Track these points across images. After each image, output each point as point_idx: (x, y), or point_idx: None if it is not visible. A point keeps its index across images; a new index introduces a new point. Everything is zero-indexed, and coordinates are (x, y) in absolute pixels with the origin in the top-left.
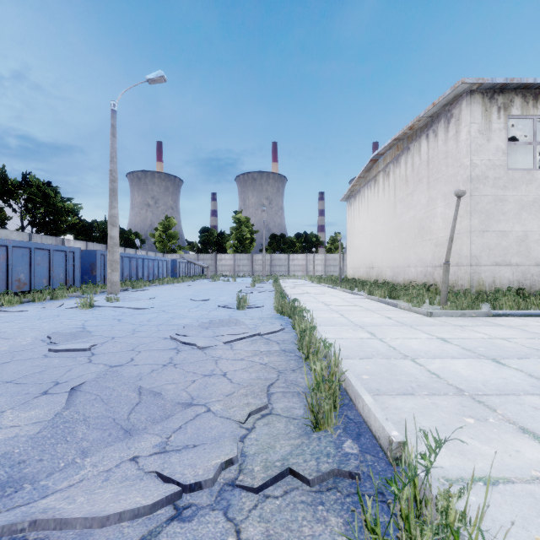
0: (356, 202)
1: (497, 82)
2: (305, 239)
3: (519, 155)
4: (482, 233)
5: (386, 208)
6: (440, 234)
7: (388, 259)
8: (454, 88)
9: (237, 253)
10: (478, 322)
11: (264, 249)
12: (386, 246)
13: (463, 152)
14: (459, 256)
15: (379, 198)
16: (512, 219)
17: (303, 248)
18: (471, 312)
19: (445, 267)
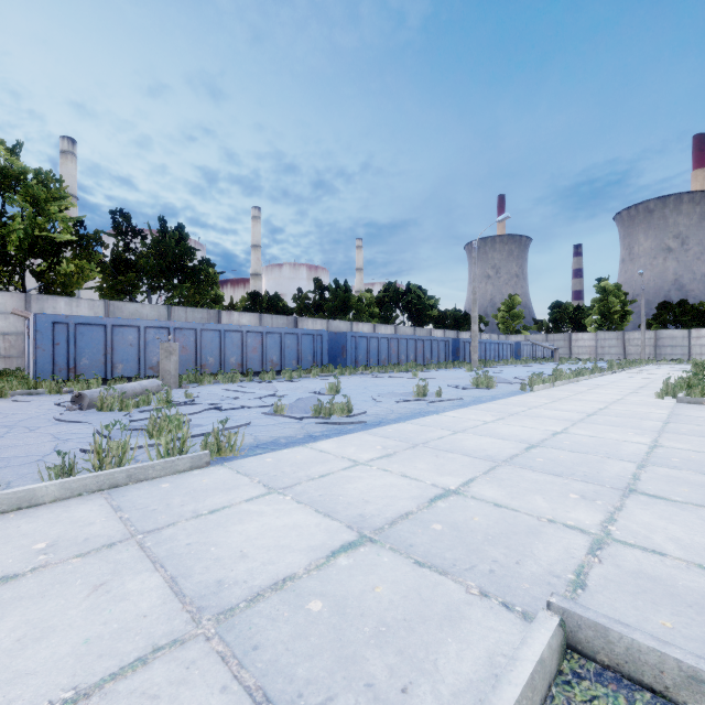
0: None
1: None
2: None
3: None
4: None
5: None
6: None
7: None
8: None
9: (600, 331)
10: None
11: (642, 324)
12: None
13: None
14: None
15: None
16: None
17: None
18: None
19: None
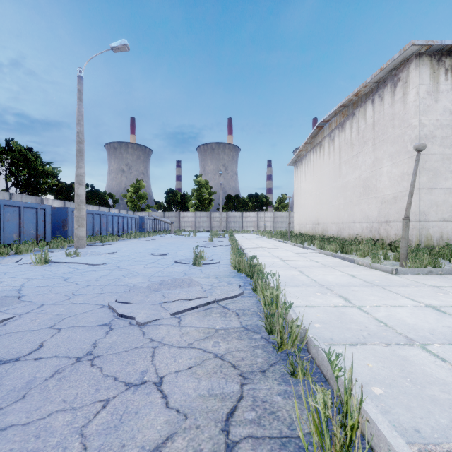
0: (302, 165)
1: (446, 44)
2: (256, 199)
3: None
4: (430, 190)
5: (331, 170)
6: (386, 191)
7: (333, 216)
8: (403, 50)
9: (198, 211)
10: None
11: (221, 208)
12: (331, 204)
13: (411, 113)
14: None
15: (324, 161)
16: None
17: (254, 207)
18: (438, 270)
19: (405, 222)
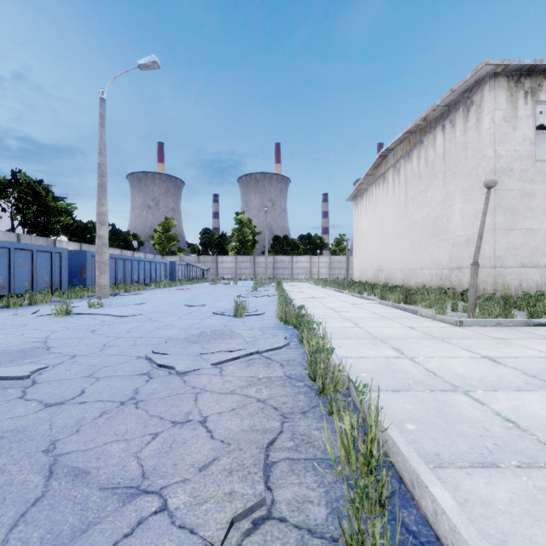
0: (363, 201)
1: (525, 63)
2: (309, 241)
3: (537, 150)
4: (507, 231)
5: (396, 207)
6: (458, 233)
7: (398, 261)
8: (476, 70)
9: (239, 255)
10: (521, 334)
11: (267, 251)
12: (396, 247)
13: (486, 142)
14: (481, 257)
15: (388, 196)
16: (540, 216)
17: (307, 250)
18: (507, 321)
19: (474, 268)
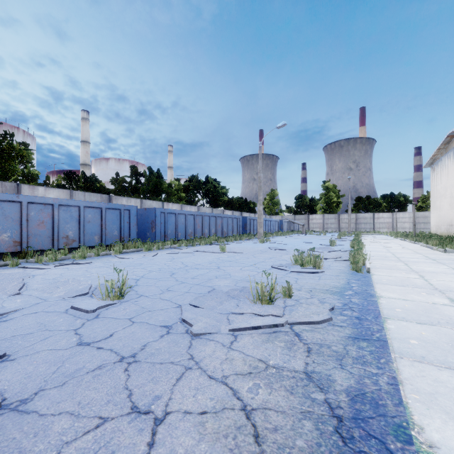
0: (438, 168)
1: None
2: (392, 199)
3: None
4: None
5: None
6: None
7: None
8: None
9: (325, 214)
10: None
11: (349, 210)
12: None
13: None
14: None
15: None
16: None
17: (390, 207)
18: None
19: None
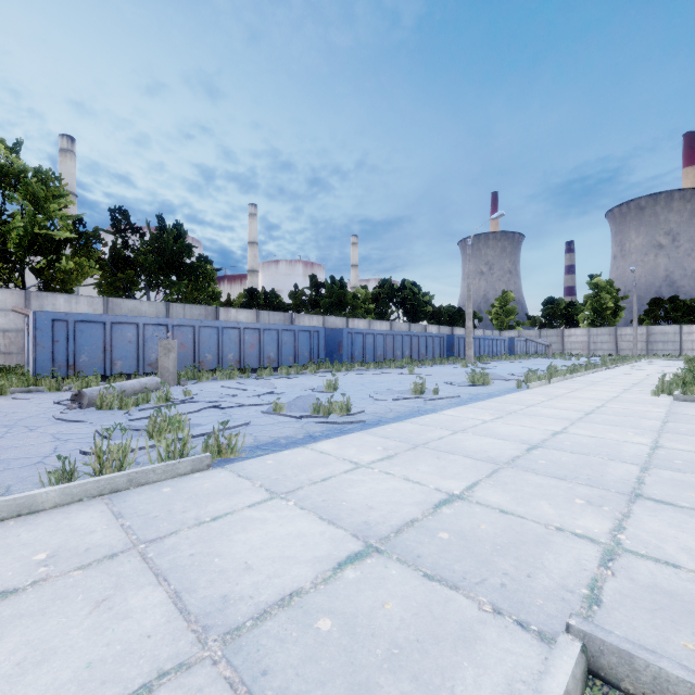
0: None
1: None
2: None
3: None
4: None
5: None
6: None
7: None
8: None
9: (593, 327)
10: None
11: (634, 320)
12: None
13: None
14: None
15: None
16: None
17: None
18: None
19: None
